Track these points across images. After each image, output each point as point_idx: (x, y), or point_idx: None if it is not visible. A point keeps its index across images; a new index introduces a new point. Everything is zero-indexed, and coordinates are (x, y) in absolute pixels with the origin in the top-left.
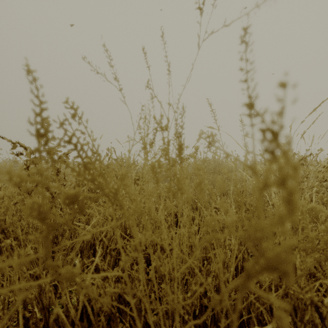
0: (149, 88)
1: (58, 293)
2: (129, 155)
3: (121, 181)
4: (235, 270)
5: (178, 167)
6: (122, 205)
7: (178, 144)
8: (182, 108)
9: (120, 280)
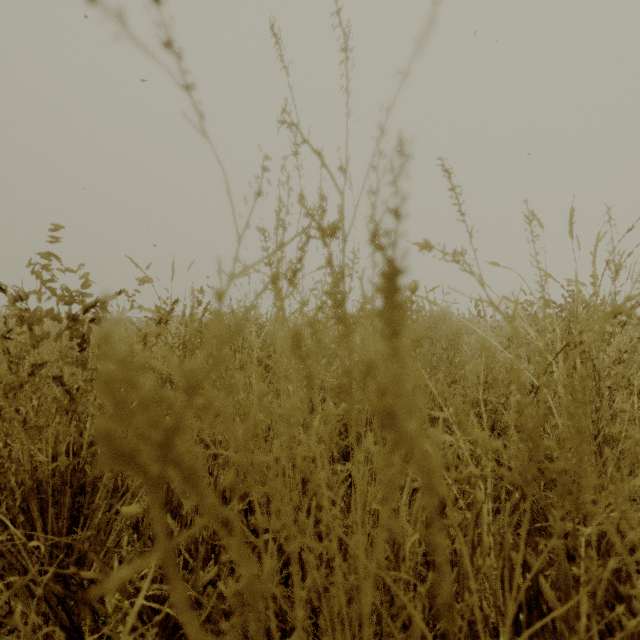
0: (288, 124)
1: (75, 628)
2: (219, 308)
3: (190, 396)
4: (502, 592)
5: (383, 350)
6: (195, 476)
7: (383, 270)
8: (396, 150)
9: (220, 597)
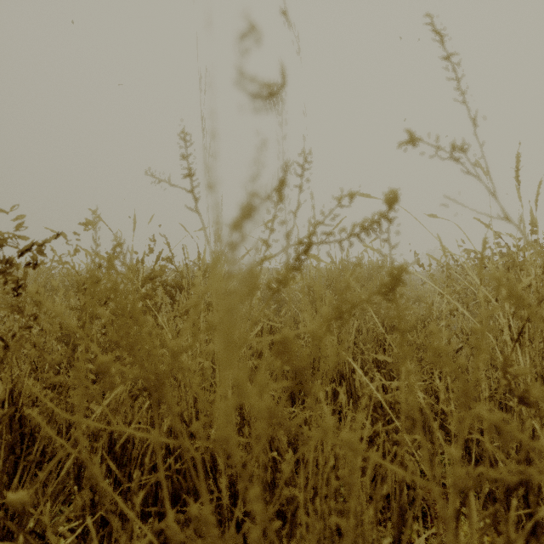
0: None
1: None
2: None
3: None
4: None
5: None
6: None
7: None
8: None
9: None
